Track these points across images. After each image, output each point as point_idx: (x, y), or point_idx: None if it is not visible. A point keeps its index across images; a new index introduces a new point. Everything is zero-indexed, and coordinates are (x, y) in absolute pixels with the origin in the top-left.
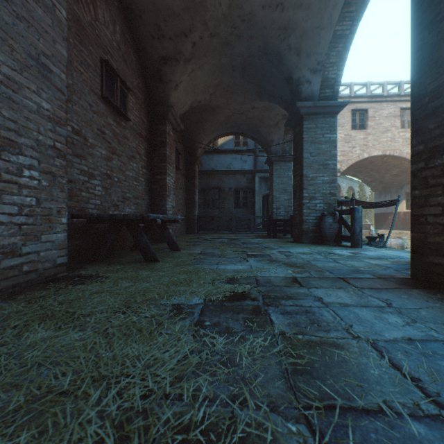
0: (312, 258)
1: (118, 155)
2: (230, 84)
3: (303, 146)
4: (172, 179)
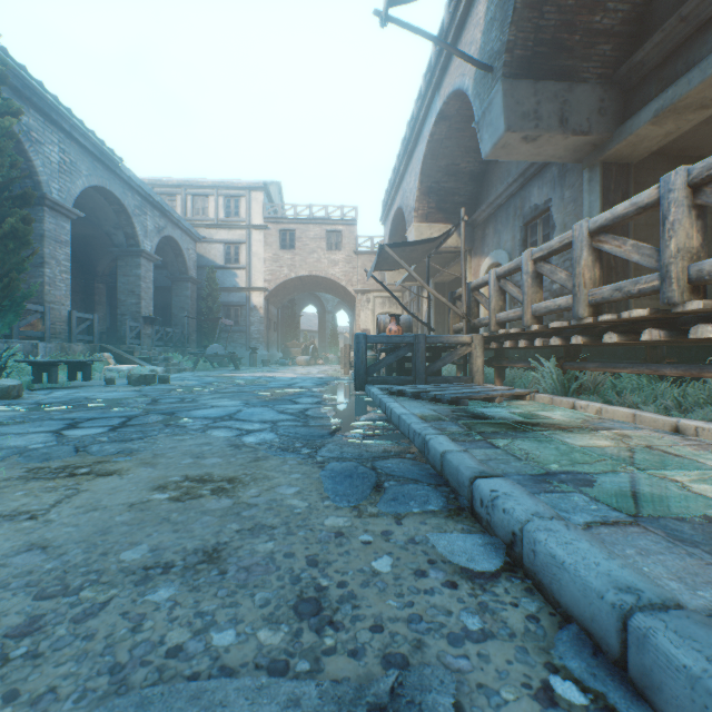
0: None
1: None
2: (85, 224)
3: (118, 278)
4: None
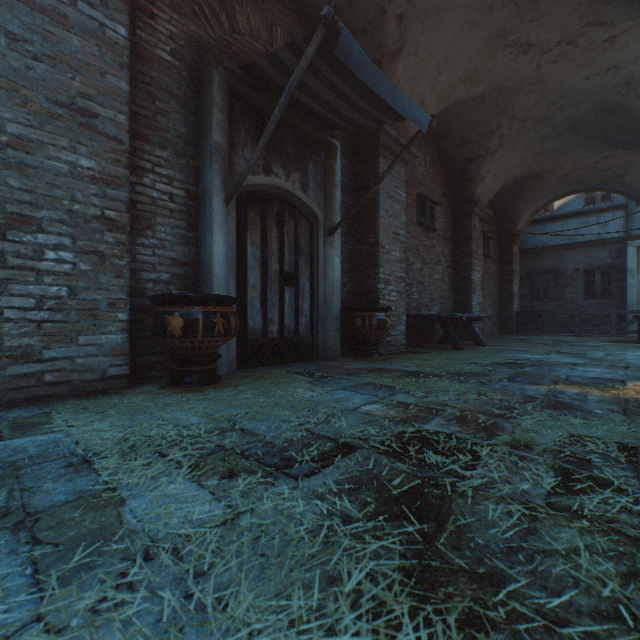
0: (638, 358)
1: (428, 264)
2: (557, 147)
3: None
4: (478, 274)
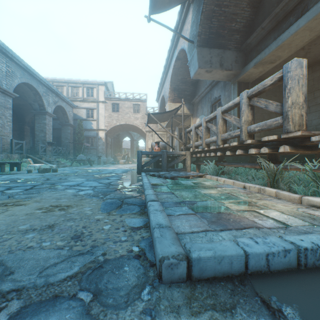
0: None
1: None
2: (20, 99)
3: (35, 124)
4: None
